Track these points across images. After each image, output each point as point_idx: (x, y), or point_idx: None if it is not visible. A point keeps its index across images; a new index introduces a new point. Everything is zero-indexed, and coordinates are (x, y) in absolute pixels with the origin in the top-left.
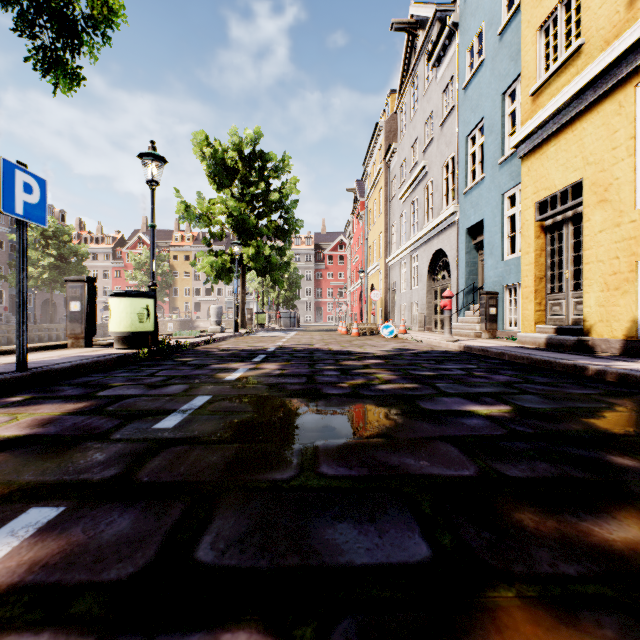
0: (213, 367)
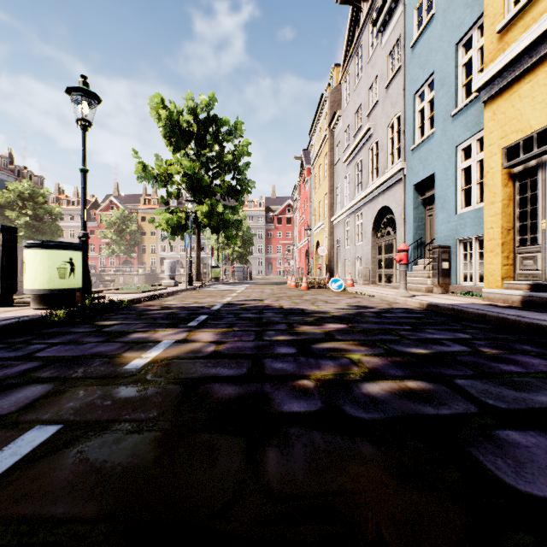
0: (129, 338)
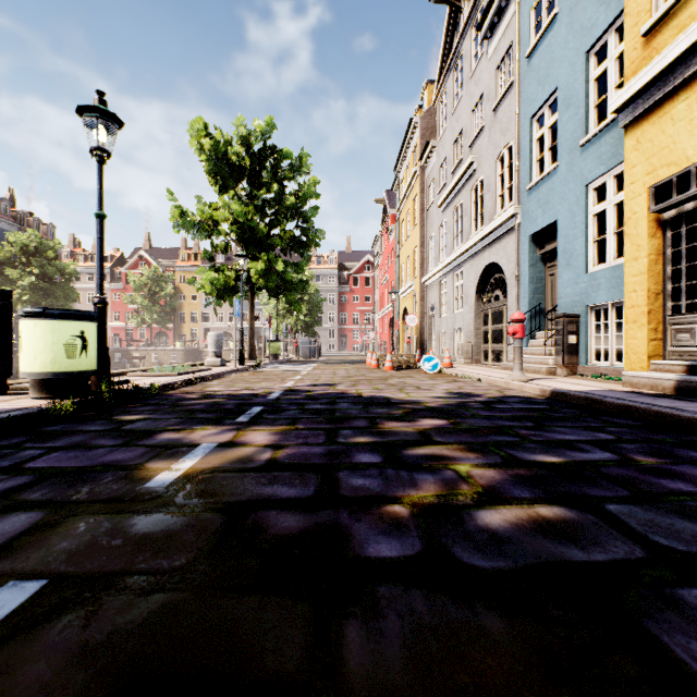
0: (157, 440)
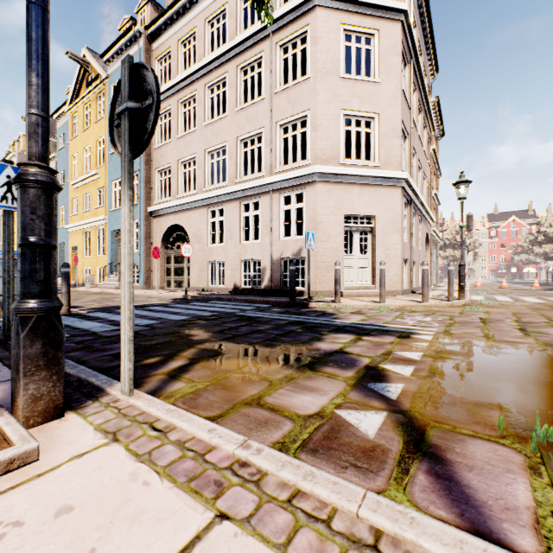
0: None
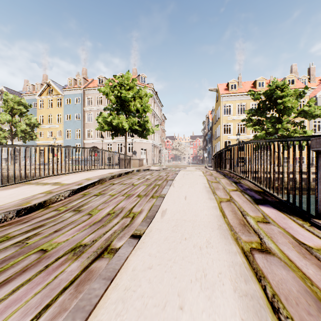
0: None
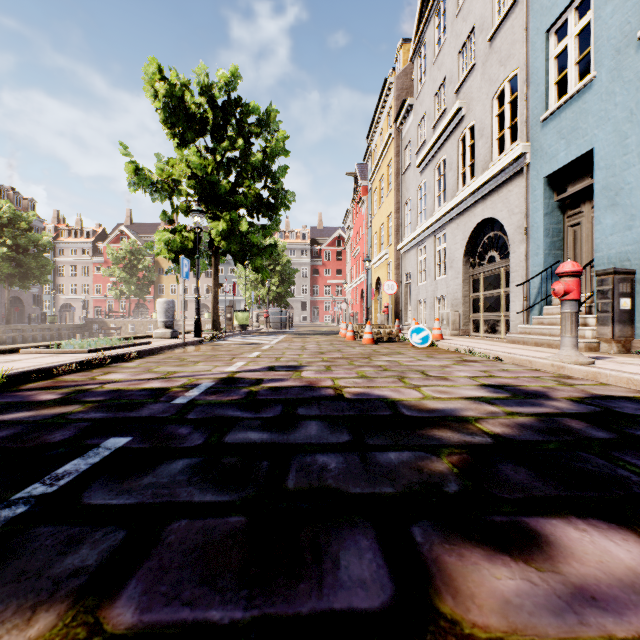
0: None
